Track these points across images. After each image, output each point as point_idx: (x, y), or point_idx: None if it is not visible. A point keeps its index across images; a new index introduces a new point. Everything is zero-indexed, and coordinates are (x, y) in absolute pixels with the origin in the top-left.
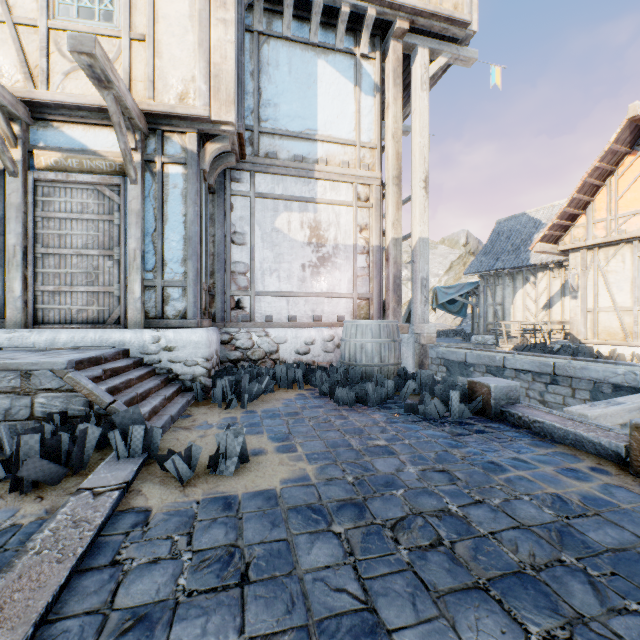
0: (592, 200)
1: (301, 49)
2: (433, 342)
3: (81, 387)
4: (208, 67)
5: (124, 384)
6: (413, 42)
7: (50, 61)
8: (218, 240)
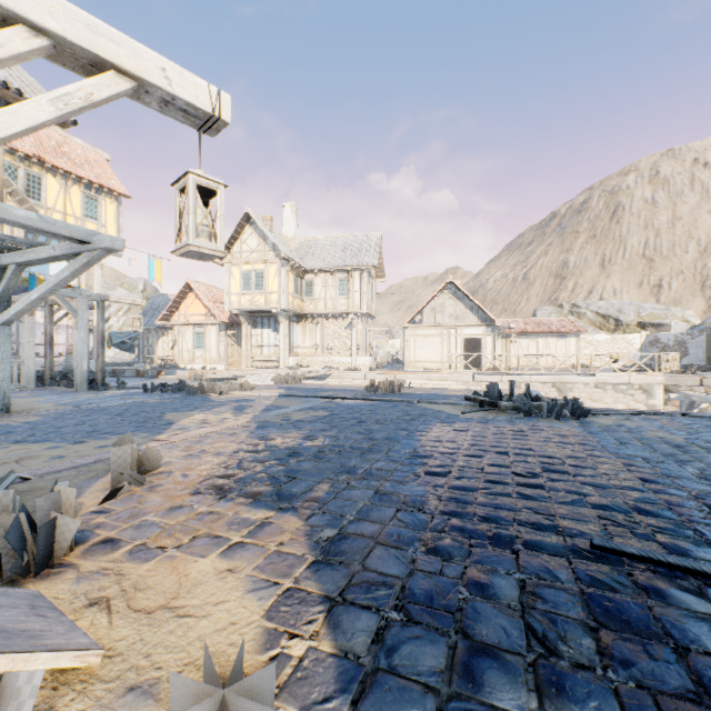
0: (181, 306)
1: None
2: None
3: None
4: None
5: None
6: None
7: None
8: None
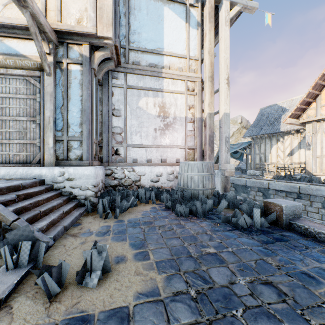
0: (320, 93)
1: (154, 0)
2: (232, 175)
3: None
4: (95, 2)
5: (32, 204)
6: None
7: None
8: (104, 113)
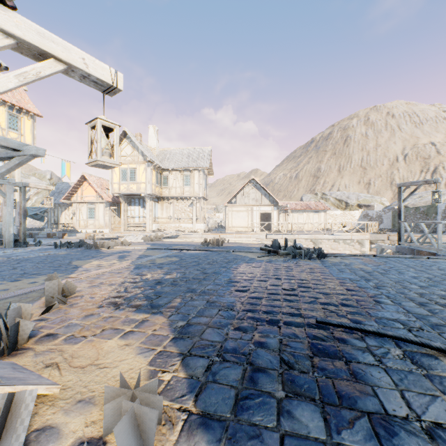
0: (78, 190)
1: None
2: None
3: None
4: None
5: None
6: None
7: None
8: None
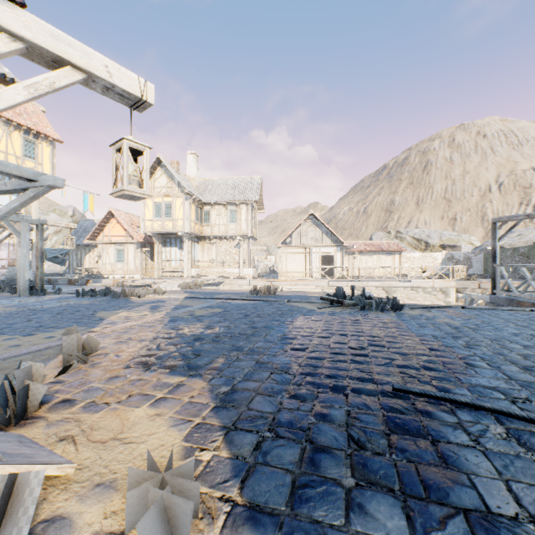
0: (104, 229)
1: None
2: None
3: None
4: None
5: None
6: None
7: None
8: None
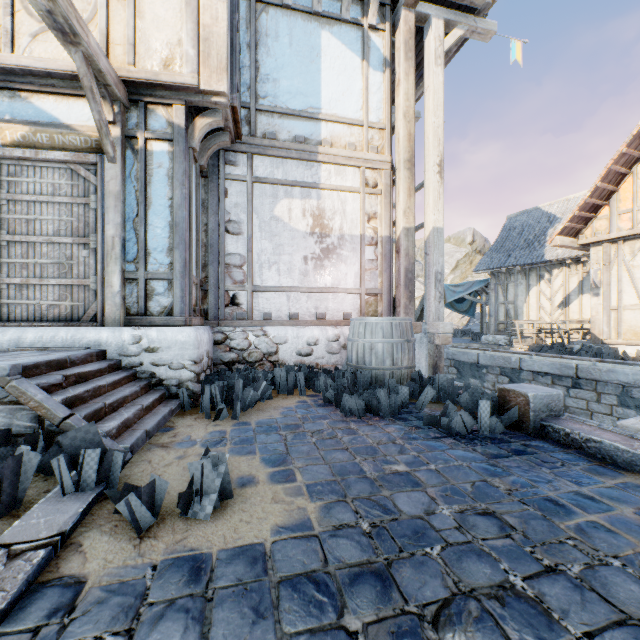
0: (616, 190)
1: (303, 19)
2: (449, 342)
3: (27, 398)
4: (196, 29)
5: (91, 392)
6: (426, 12)
7: (15, 21)
8: (211, 229)
